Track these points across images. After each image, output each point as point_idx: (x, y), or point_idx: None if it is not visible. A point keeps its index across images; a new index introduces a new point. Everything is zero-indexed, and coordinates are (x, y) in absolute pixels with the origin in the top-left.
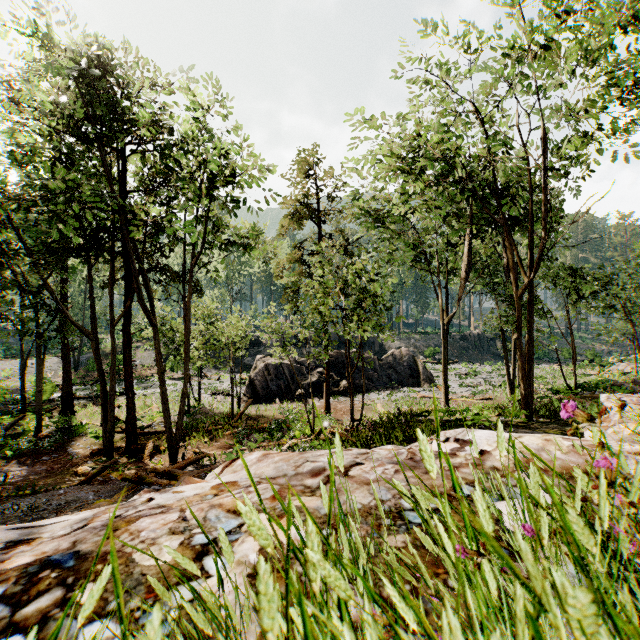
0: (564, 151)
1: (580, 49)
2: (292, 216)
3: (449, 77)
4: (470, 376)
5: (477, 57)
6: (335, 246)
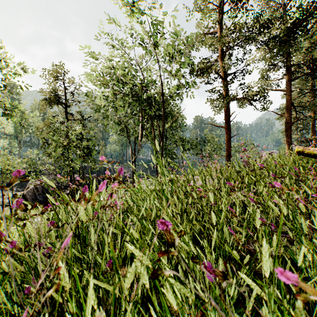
0: (171, 90)
1: (173, 50)
2: (45, 100)
3: (123, 46)
4: (152, 184)
5: (135, 41)
6: (75, 120)
